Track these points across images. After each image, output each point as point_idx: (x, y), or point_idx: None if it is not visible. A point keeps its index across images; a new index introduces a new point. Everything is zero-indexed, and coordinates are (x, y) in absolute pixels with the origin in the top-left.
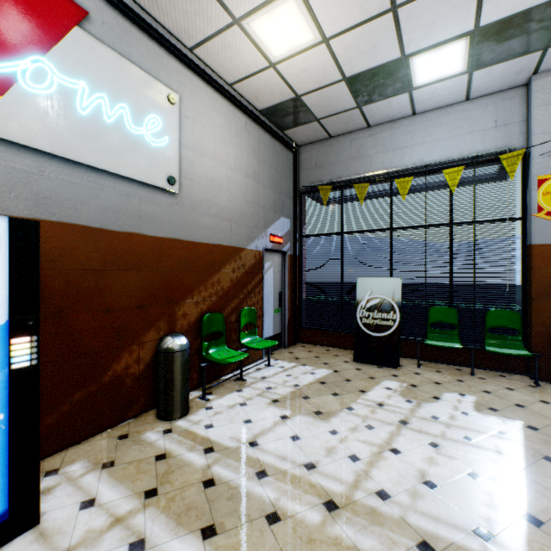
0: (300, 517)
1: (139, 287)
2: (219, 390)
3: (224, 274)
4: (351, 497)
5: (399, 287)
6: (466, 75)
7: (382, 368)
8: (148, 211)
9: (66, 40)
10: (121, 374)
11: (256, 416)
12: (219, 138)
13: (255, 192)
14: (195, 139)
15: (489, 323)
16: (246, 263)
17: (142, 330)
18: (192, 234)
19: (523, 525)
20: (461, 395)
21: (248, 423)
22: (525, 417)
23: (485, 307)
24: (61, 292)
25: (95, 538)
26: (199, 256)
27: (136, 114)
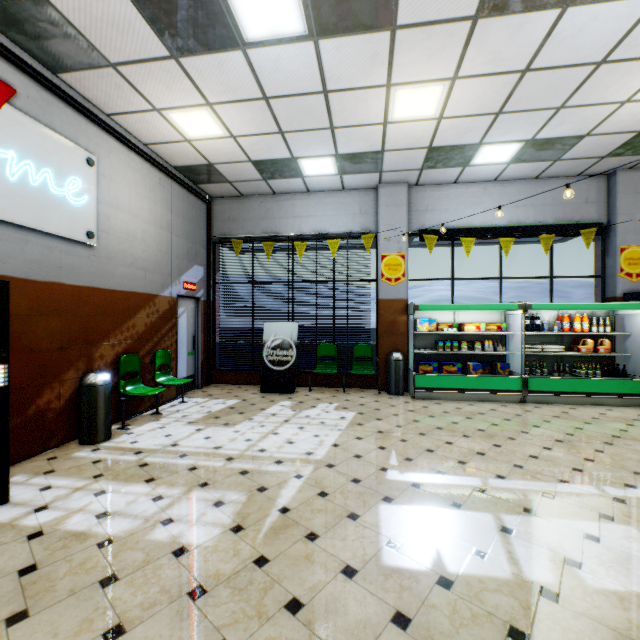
0: (211, 466)
1: (60, 330)
2: (137, 422)
3: (139, 319)
4: (243, 454)
5: (296, 330)
6: (338, 176)
7: (282, 395)
8: (68, 262)
9: None
10: (44, 409)
11: (176, 432)
12: (134, 193)
13: (169, 242)
14: (111, 196)
15: (355, 354)
16: (161, 309)
17: (63, 369)
18: (109, 283)
19: (330, 447)
20: (330, 404)
21: (169, 436)
22: (361, 409)
23: (354, 343)
24: None
25: (65, 497)
26: (115, 303)
27: (58, 176)
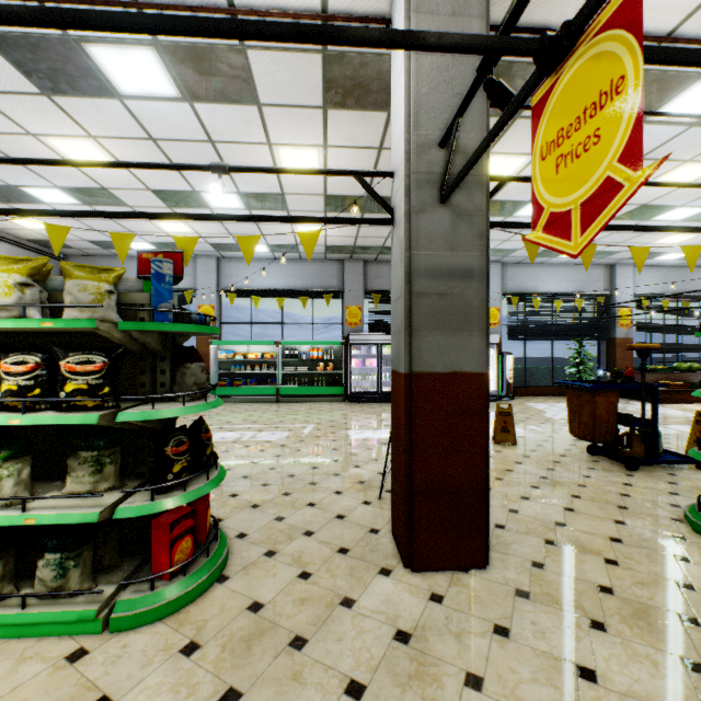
0: None
1: None
2: None
3: None
4: None
5: None
6: None
7: None
8: None
9: None
10: None
11: None
12: None
13: None
14: None
15: None
16: None
17: None
18: None
19: None
20: None
21: None
22: None
23: None
24: None
25: None
26: None
27: None
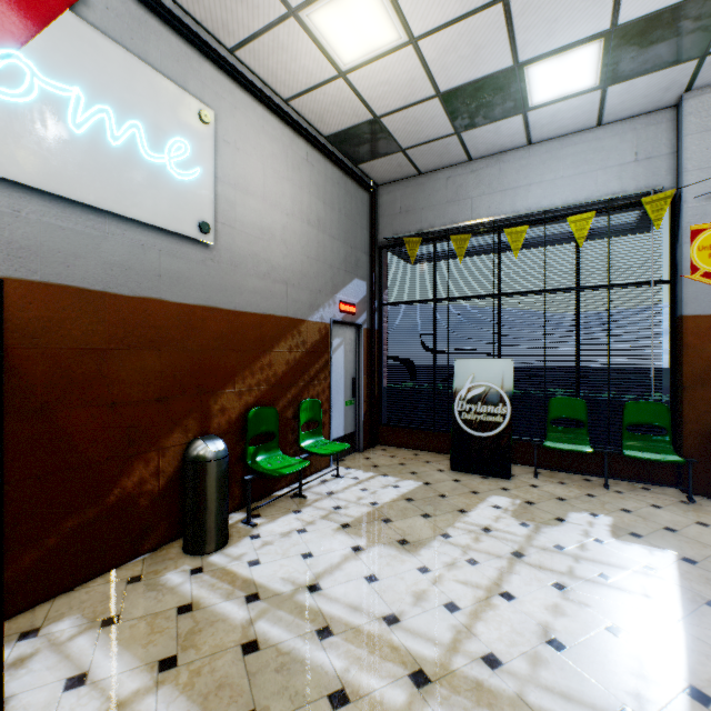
0: (377, 697)
1: (158, 372)
2: (271, 511)
3: (277, 354)
4: (448, 665)
5: (509, 372)
6: (598, 91)
7: (488, 479)
8: (171, 268)
9: (53, 28)
10: (133, 493)
11: (320, 547)
12: (270, 171)
13: (319, 245)
14: (237, 173)
15: (628, 419)
16: (308, 340)
17: (163, 431)
18: (233, 301)
19: (686, 704)
20: (592, 516)
21: (308, 557)
22: (678, 545)
23: (622, 398)
24: (45, 380)
25: None
26: (243, 331)
27: (154, 135)
